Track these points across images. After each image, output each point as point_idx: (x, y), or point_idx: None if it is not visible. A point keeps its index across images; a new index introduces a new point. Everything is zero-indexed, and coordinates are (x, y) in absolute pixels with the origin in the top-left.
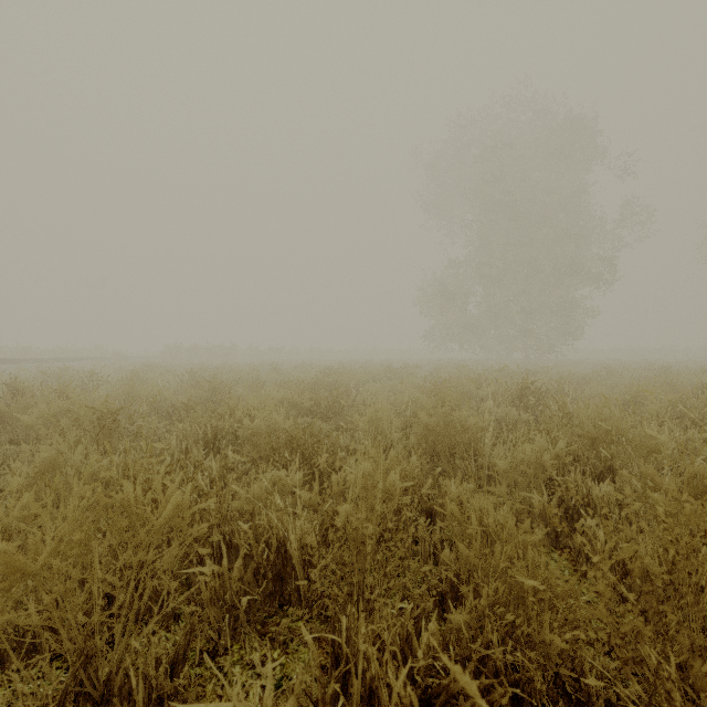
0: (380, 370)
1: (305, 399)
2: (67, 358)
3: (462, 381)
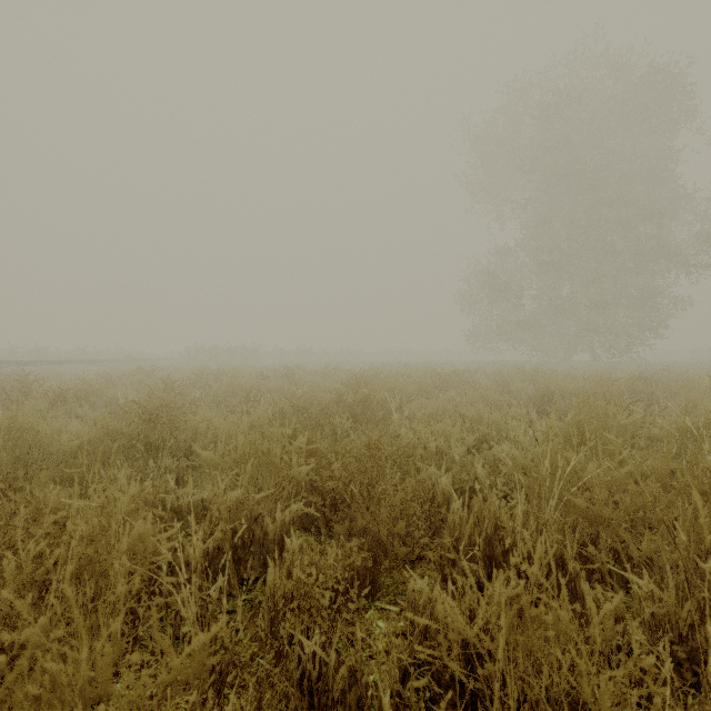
0: (426, 377)
1: (295, 457)
2: (76, 360)
3: (613, 408)
